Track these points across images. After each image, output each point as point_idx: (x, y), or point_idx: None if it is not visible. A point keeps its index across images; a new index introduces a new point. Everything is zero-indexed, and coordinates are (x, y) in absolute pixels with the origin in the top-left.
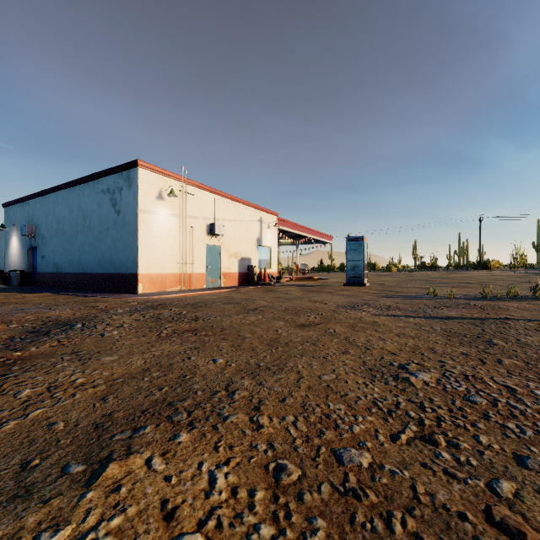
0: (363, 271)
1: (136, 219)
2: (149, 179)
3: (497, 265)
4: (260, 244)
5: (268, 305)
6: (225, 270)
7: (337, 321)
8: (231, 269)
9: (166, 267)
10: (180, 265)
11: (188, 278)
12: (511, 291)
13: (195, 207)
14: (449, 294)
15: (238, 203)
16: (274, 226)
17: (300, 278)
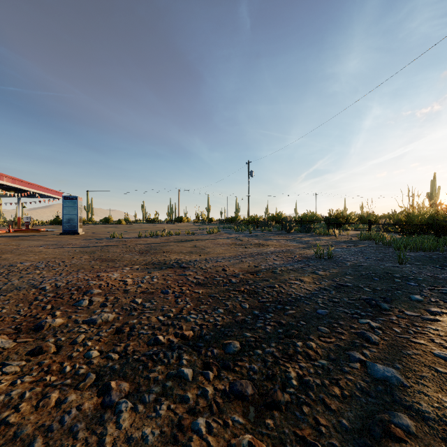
0: (77, 223)
1: None
2: None
3: (186, 220)
4: None
5: None
6: None
7: (11, 253)
8: None
9: None
10: None
11: None
12: (152, 233)
13: None
14: (119, 235)
15: None
16: None
17: (24, 230)
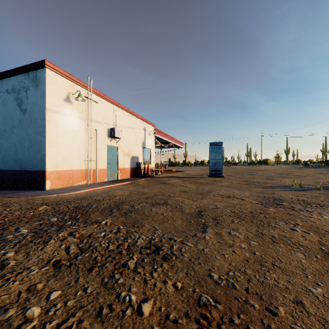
0: (221, 166)
1: (43, 118)
2: (57, 81)
3: (271, 162)
4: (144, 146)
5: (202, 206)
6: (121, 166)
7: None
8: (125, 165)
9: (73, 164)
10: (86, 162)
11: (93, 173)
12: None
13: (98, 113)
14: (319, 186)
15: (130, 114)
16: (153, 134)
17: (163, 170)
